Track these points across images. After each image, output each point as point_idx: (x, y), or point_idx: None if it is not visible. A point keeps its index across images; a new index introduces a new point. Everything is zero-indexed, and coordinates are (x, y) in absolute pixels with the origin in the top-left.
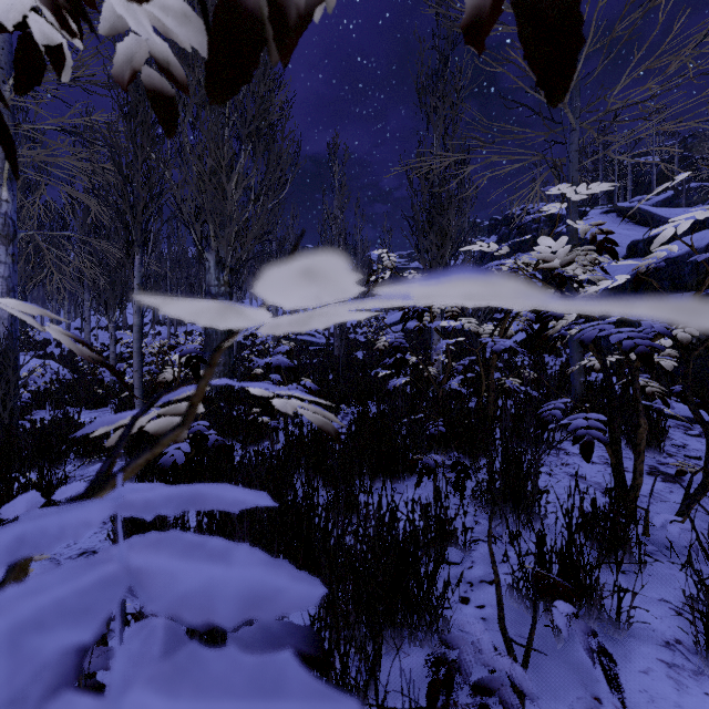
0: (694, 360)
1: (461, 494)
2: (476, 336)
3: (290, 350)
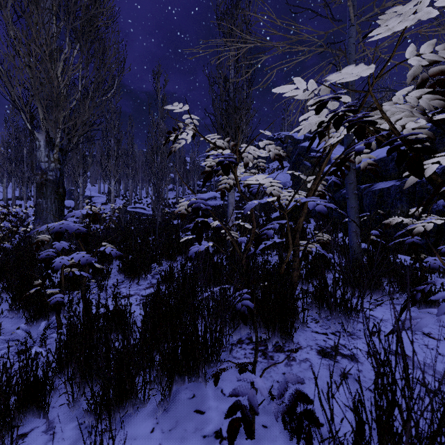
0: (398, 225)
1: (291, 426)
2: (277, 200)
3: (91, 215)
